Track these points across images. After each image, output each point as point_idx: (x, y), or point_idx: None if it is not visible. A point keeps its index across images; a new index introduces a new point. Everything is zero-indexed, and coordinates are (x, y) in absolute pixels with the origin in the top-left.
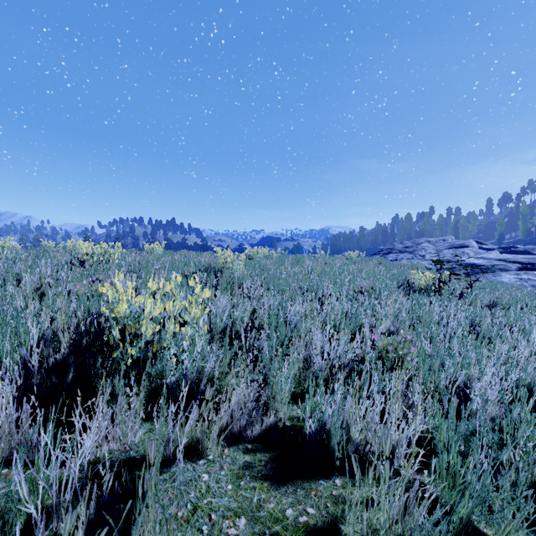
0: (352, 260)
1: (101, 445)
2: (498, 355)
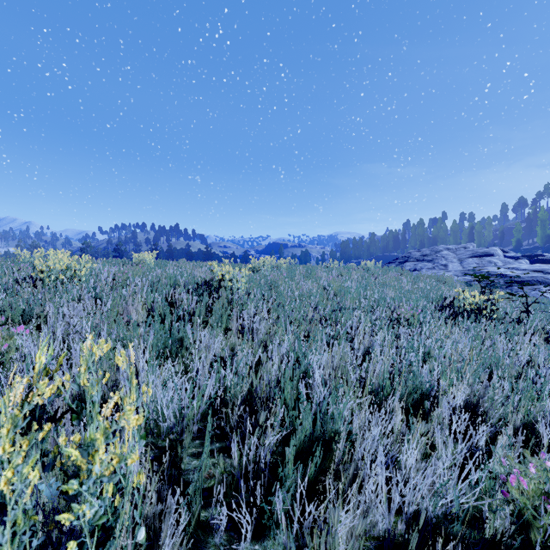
0: (368, 270)
1: None
2: None
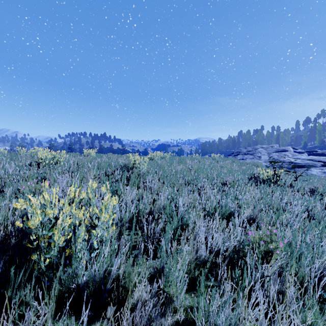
0: (215, 159)
1: None
2: None
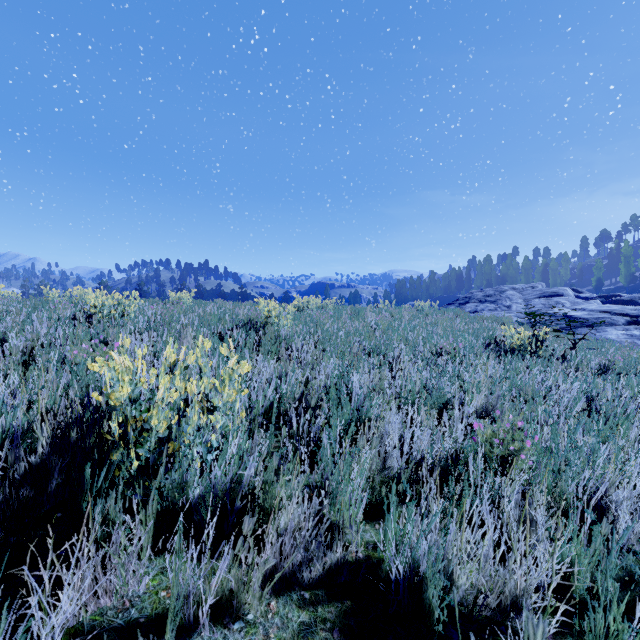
0: (423, 311)
1: (87, 603)
2: (633, 444)
